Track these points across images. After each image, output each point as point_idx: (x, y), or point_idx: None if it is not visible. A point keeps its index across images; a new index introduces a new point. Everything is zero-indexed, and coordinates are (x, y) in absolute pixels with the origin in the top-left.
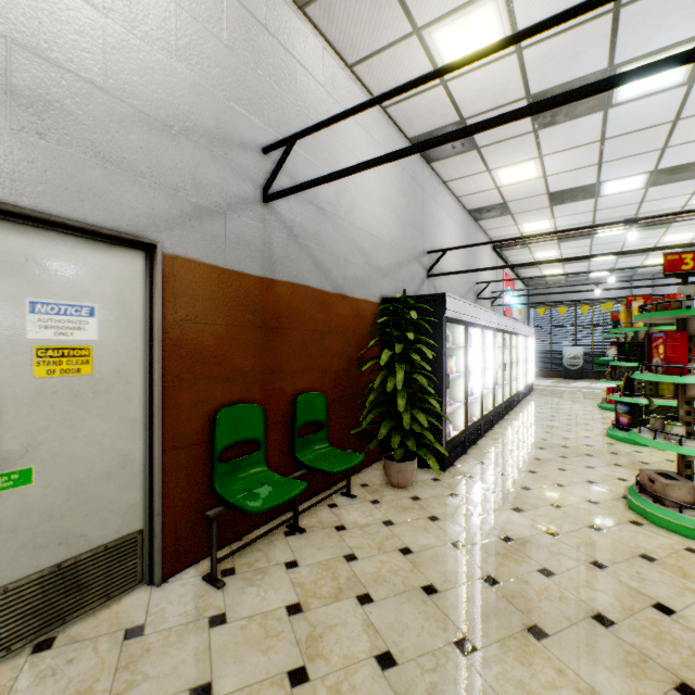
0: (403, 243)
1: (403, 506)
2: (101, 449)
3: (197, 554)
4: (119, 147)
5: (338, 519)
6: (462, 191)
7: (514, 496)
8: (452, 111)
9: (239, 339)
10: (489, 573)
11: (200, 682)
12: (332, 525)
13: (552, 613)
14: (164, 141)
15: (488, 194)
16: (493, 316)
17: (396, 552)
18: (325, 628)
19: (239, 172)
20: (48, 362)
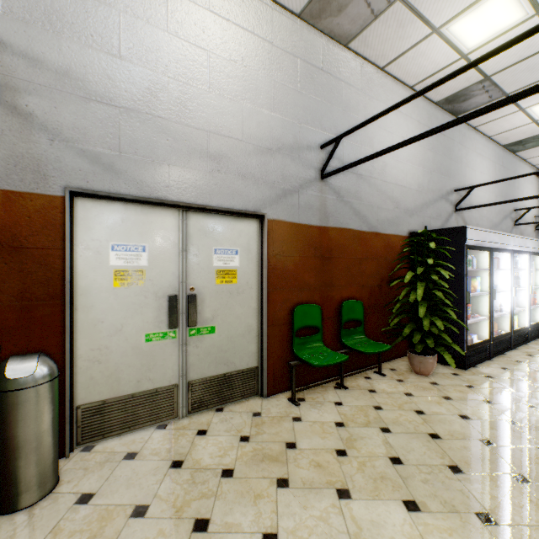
0: (429, 187)
1: (422, 386)
2: (240, 321)
3: (283, 387)
4: (248, 167)
5: (370, 386)
6: (493, 131)
7: (531, 396)
8: (475, 74)
9: (306, 265)
10: (487, 438)
11: (290, 441)
12: (366, 388)
13: (538, 472)
14: (268, 158)
15: (524, 129)
16: (527, 241)
17: (412, 411)
18: (358, 437)
19: (306, 164)
20: (220, 277)
